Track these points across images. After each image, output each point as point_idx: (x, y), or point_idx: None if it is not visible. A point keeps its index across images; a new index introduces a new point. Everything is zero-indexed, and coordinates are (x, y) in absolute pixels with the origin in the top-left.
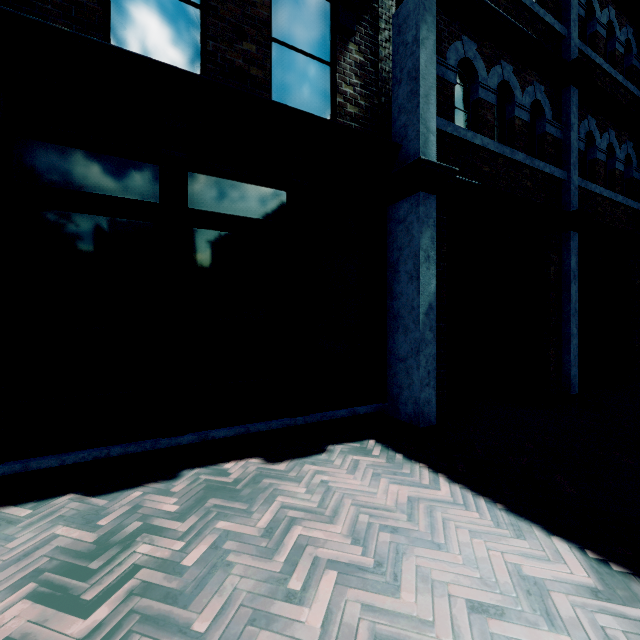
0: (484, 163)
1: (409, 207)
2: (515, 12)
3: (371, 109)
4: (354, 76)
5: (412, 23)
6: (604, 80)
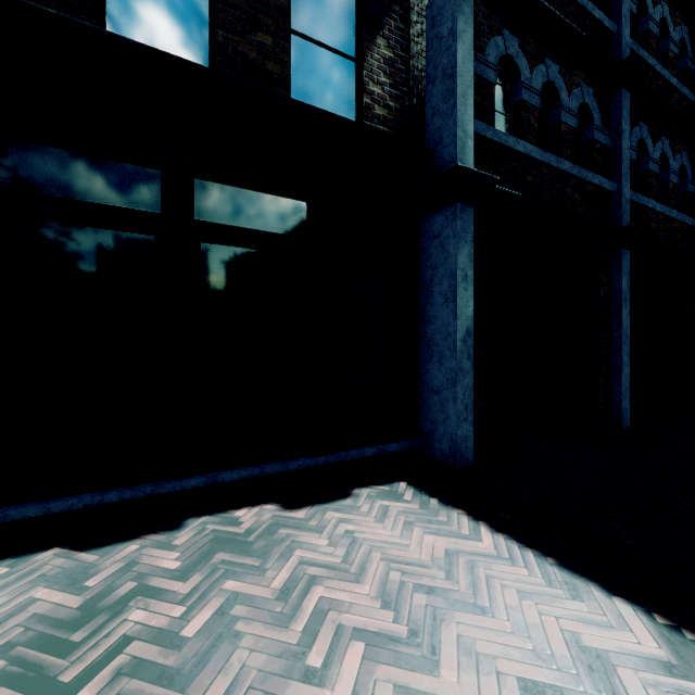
0: (527, 172)
1: (444, 220)
2: (561, 5)
3: (402, 111)
4: (383, 74)
5: (448, 14)
6: (657, 83)
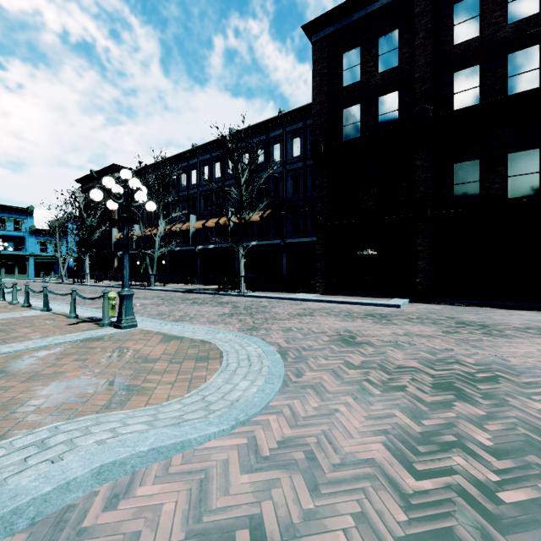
0: None
1: None
2: None
3: None
4: None
5: None
6: None
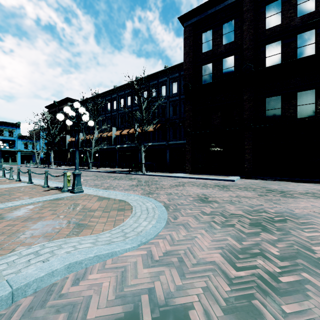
0: None
1: None
2: None
3: None
4: None
5: None
6: None
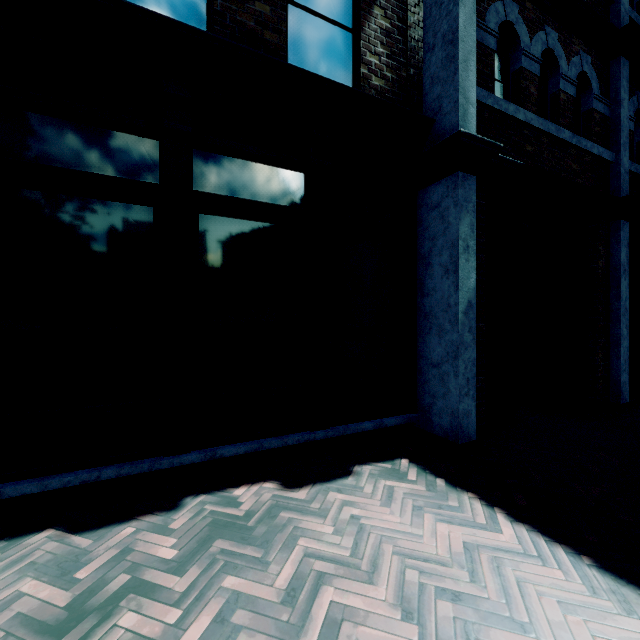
0: (527, 142)
1: (444, 190)
2: None
3: (398, 82)
4: (380, 44)
5: None
6: None
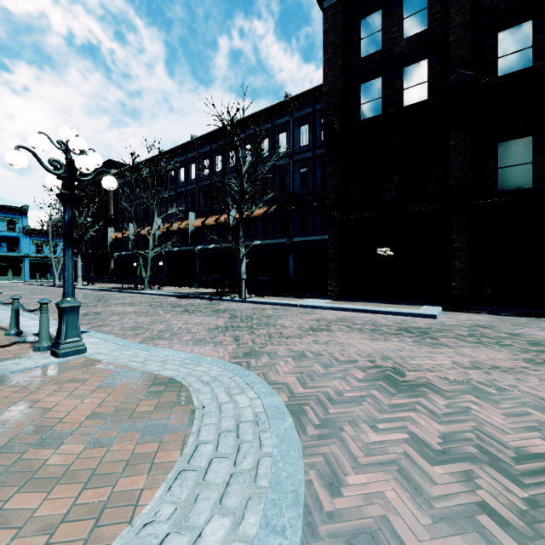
0: None
1: None
2: None
3: None
4: None
5: None
6: None
